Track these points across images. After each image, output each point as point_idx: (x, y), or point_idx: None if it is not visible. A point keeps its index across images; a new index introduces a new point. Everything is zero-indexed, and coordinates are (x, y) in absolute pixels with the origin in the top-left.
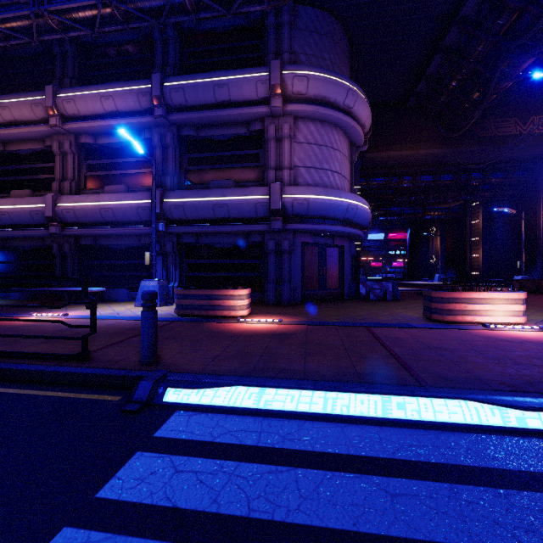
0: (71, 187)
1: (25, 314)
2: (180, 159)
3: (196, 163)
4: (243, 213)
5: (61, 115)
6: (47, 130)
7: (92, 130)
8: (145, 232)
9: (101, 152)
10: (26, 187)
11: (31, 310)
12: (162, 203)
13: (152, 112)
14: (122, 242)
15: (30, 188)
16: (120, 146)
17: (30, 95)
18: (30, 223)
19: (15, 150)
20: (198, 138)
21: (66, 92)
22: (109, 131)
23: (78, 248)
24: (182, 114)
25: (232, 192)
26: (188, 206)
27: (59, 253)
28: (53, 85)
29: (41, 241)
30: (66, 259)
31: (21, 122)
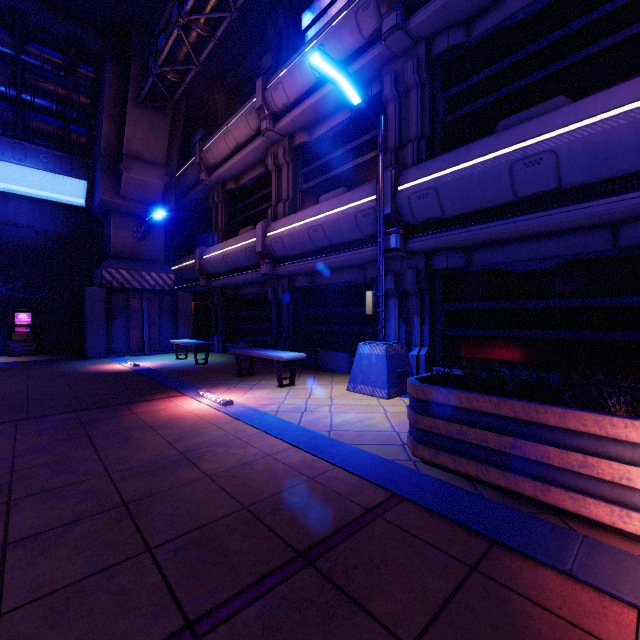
0: (285, 209)
1: (199, 389)
2: (431, 107)
3: (464, 101)
4: (609, 161)
5: (272, 114)
6: (261, 142)
7: (304, 119)
8: (369, 255)
9: (317, 150)
10: (252, 223)
11: (220, 381)
12: (395, 193)
13: (380, 37)
14: (341, 278)
15: (255, 224)
16: (338, 130)
17: (245, 105)
18: (247, 264)
19: (243, 184)
20: (468, 47)
21: (274, 77)
22: (323, 111)
23: (293, 292)
24: (435, 1)
25: (571, 111)
26: (447, 185)
27: (274, 300)
28: (262, 76)
29: (262, 286)
30: (281, 307)
31: (242, 145)
